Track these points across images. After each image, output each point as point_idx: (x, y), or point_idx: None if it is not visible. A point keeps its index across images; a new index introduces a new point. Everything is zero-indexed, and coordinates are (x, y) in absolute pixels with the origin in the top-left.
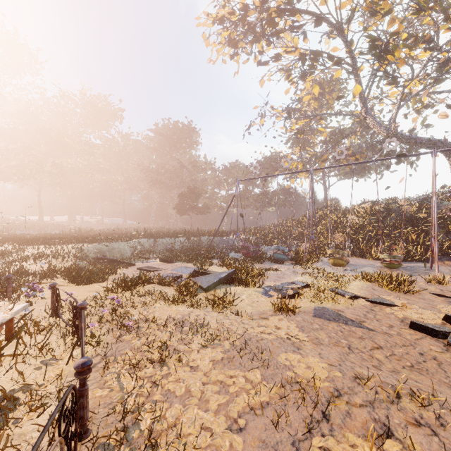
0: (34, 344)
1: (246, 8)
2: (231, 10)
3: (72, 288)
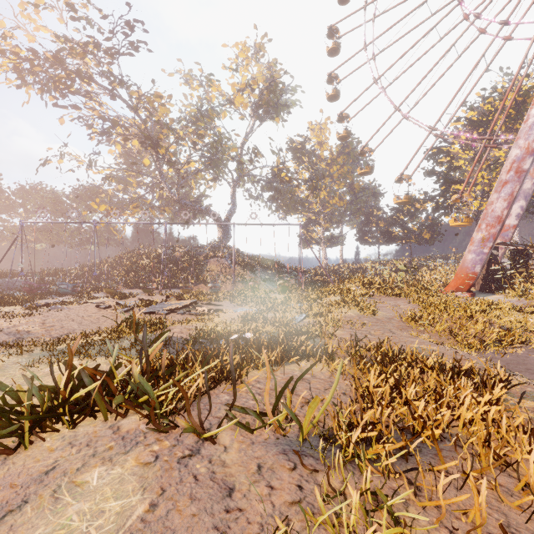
0: None
1: (36, 52)
2: (14, 50)
3: None
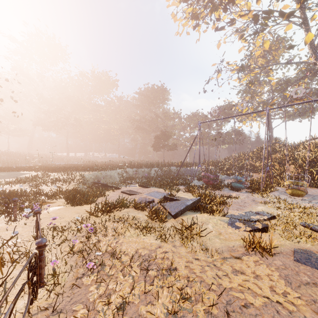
0: (1, 276)
1: None
2: None
3: (66, 209)
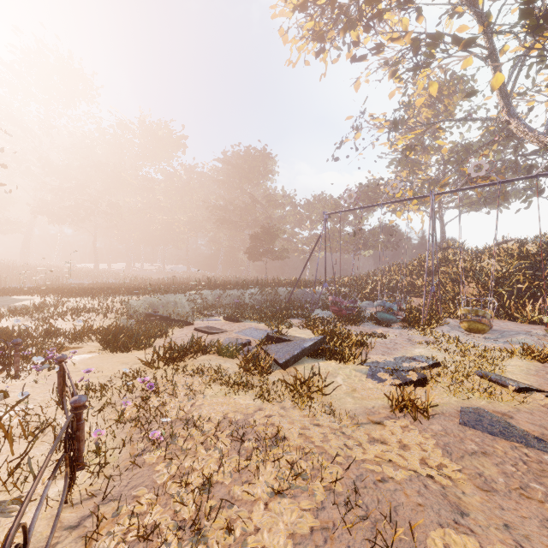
0: (11, 458)
1: None
2: None
3: (103, 357)
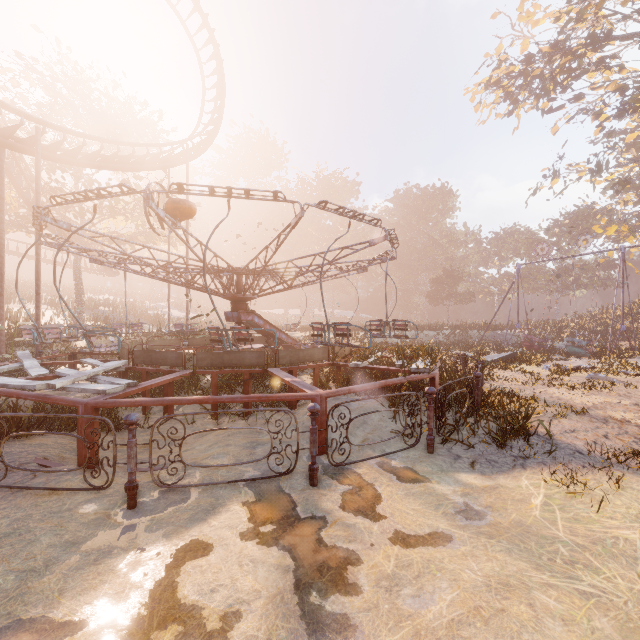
0: None
1: (530, 57)
2: (509, 70)
3: None
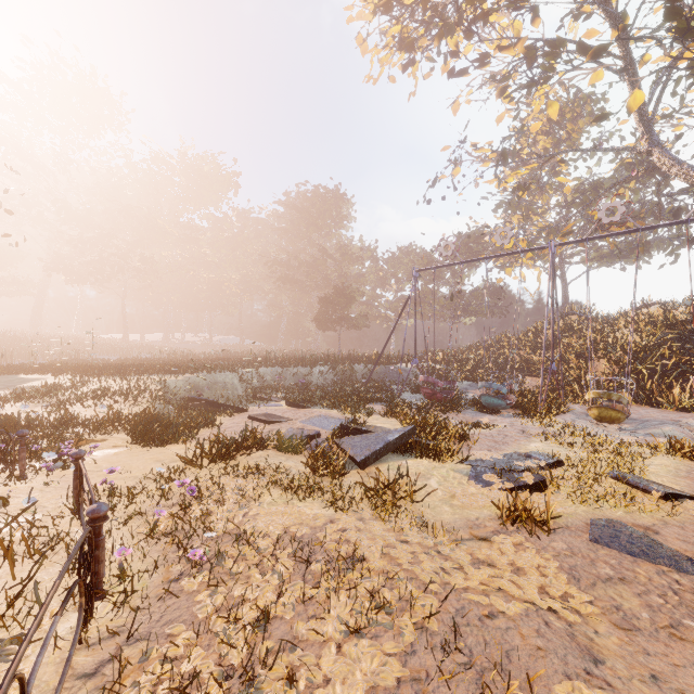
0: (12, 584)
1: None
2: None
3: (132, 453)
